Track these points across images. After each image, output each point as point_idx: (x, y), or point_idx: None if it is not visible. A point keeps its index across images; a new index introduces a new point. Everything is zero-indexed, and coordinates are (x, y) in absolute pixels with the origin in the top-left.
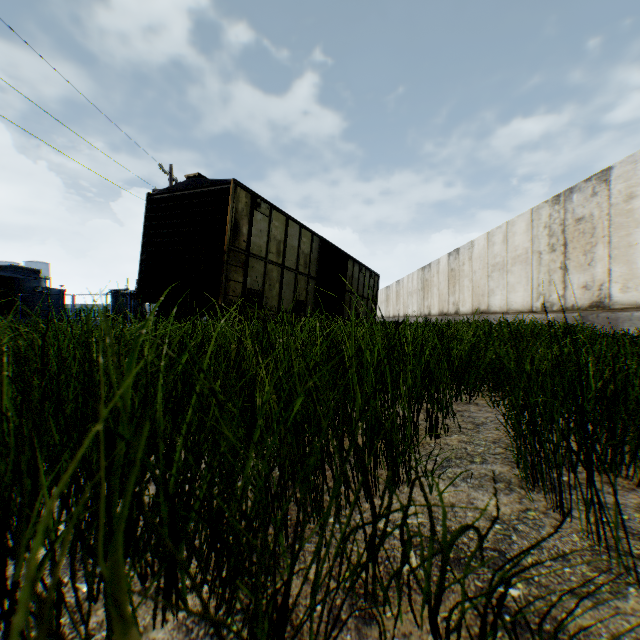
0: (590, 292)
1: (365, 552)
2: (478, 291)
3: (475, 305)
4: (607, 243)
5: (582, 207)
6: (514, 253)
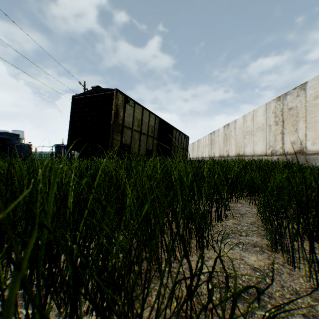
0: (296, 145)
1: (185, 289)
2: (239, 145)
3: (237, 152)
4: (304, 120)
5: (291, 102)
6: (257, 126)
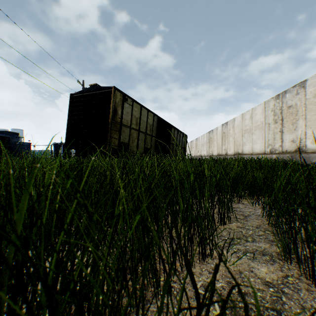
0: (295, 143)
1: (187, 311)
2: (237, 143)
3: (235, 150)
4: (304, 118)
5: (291, 100)
6: (255, 124)
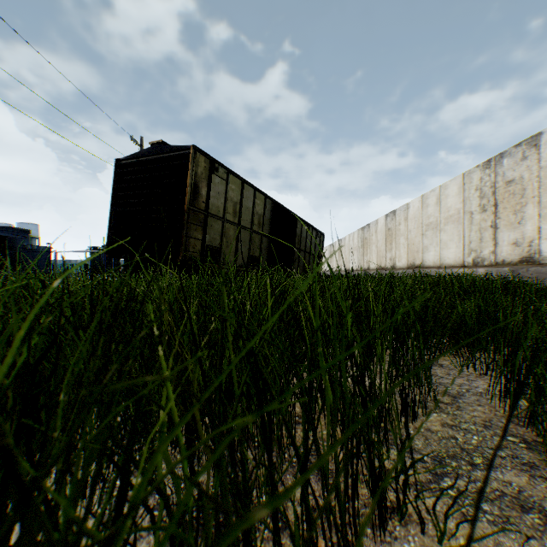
0: (520, 248)
1: None
2: (413, 248)
3: (410, 260)
4: (537, 203)
5: (512, 170)
6: (447, 213)
